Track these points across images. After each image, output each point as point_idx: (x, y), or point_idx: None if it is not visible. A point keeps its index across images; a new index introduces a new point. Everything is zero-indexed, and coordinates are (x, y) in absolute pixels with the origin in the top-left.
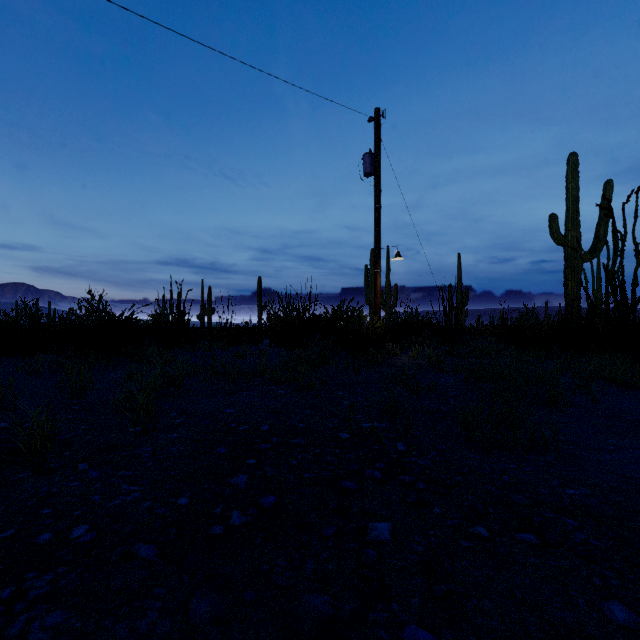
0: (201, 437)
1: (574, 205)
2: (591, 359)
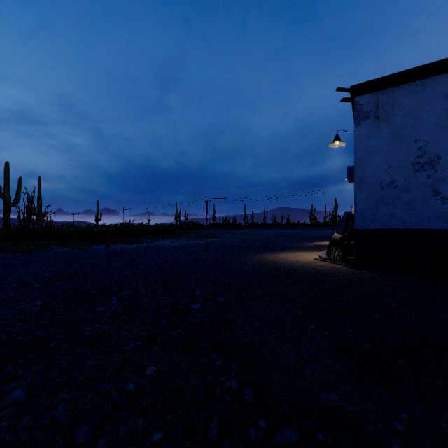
0: (0, 258)
1: (9, 183)
2: (30, 242)
